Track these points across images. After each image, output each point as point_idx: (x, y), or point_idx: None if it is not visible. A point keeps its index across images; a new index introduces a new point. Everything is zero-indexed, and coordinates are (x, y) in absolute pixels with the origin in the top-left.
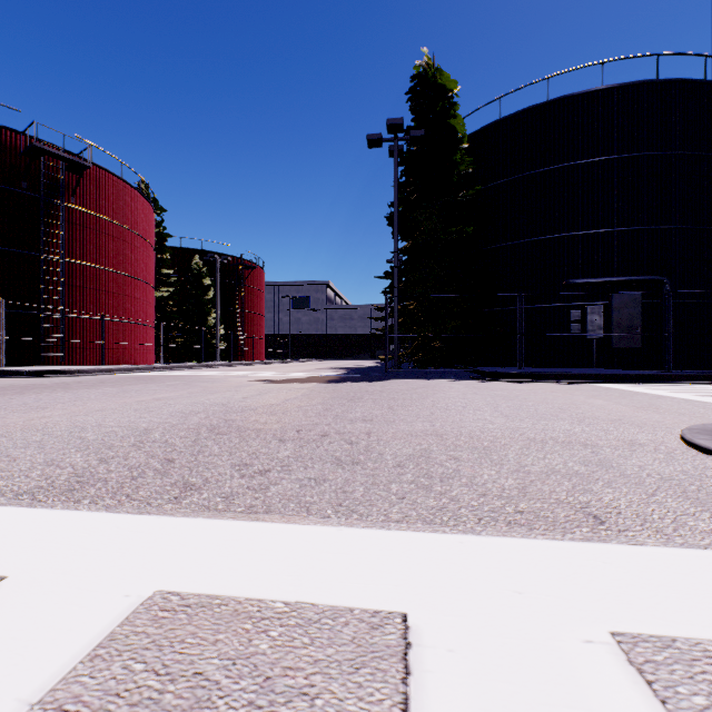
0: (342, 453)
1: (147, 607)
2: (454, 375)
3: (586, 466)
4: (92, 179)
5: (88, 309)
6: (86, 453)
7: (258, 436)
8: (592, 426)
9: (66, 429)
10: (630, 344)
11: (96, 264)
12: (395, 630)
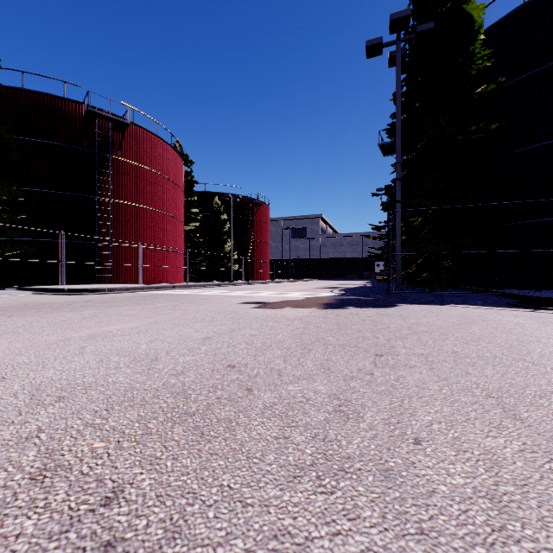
0: None
1: None
2: (481, 299)
3: None
4: (134, 136)
5: (131, 239)
6: None
7: None
8: None
9: None
10: None
11: (136, 203)
12: None
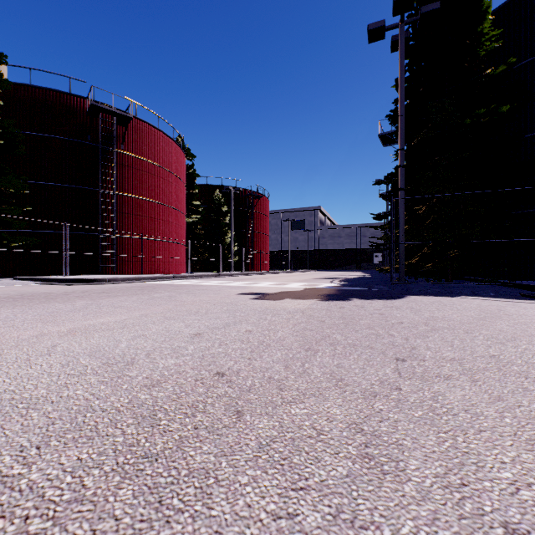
0: None
1: None
2: (493, 291)
3: None
4: (137, 130)
5: (133, 231)
6: None
7: None
8: None
9: None
10: None
11: (139, 196)
12: None
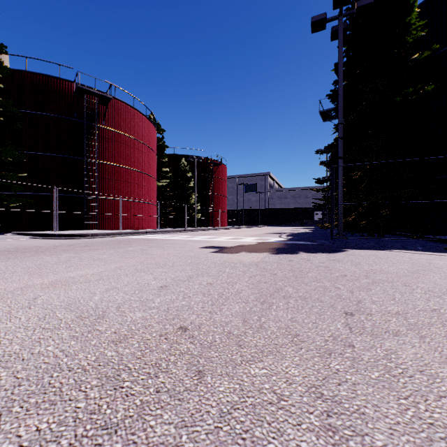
0: None
1: None
2: (420, 245)
3: None
4: (115, 109)
5: (113, 193)
6: None
7: None
8: None
9: None
10: None
11: (117, 163)
12: None
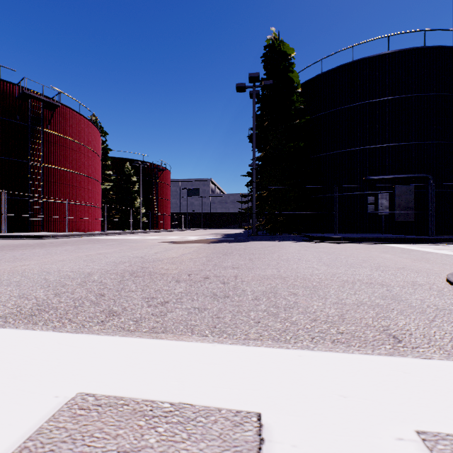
0: (217, 290)
1: (69, 406)
2: (292, 238)
3: (384, 300)
4: (61, 114)
5: (58, 196)
6: (47, 289)
7: (162, 278)
8: (385, 272)
9: (37, 273)
10: (406, 218)
11: (63, 167)
12: (252, 427)
